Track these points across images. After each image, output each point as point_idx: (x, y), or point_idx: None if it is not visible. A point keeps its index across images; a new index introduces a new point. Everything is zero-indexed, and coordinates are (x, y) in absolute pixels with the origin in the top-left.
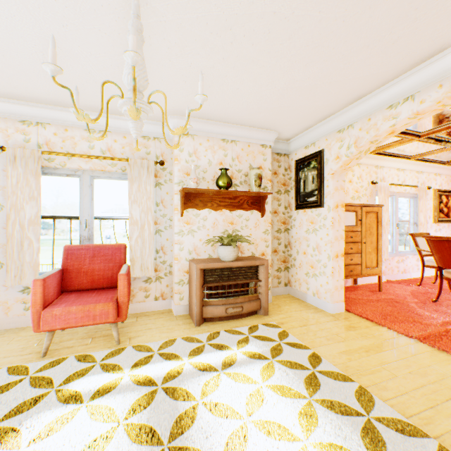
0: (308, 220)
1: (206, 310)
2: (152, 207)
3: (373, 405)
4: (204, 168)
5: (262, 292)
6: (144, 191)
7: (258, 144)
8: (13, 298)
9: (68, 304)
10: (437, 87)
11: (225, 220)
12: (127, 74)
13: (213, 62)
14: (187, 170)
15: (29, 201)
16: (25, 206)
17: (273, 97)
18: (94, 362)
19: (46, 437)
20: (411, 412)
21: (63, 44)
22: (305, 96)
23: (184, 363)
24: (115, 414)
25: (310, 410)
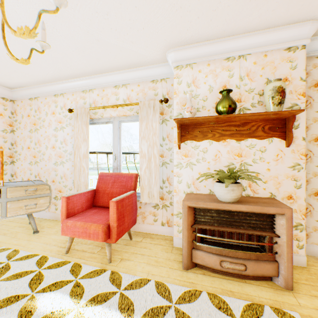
0: None
1: (195, 254)
2: (157, 142)
3: None
4: (203, 96)
5: (280, 253)
6: (151, 128)
7: (281, 49)
8: None
9: (80, 218)
10: None
11: (230, 152)
12: None
13: None
14: (185, 102)
15: (83, 142)
16: (81, 146)
17: None
18: (77, 276)
19: None
20: None
21: None
22: None
23: None
24: None
25: None
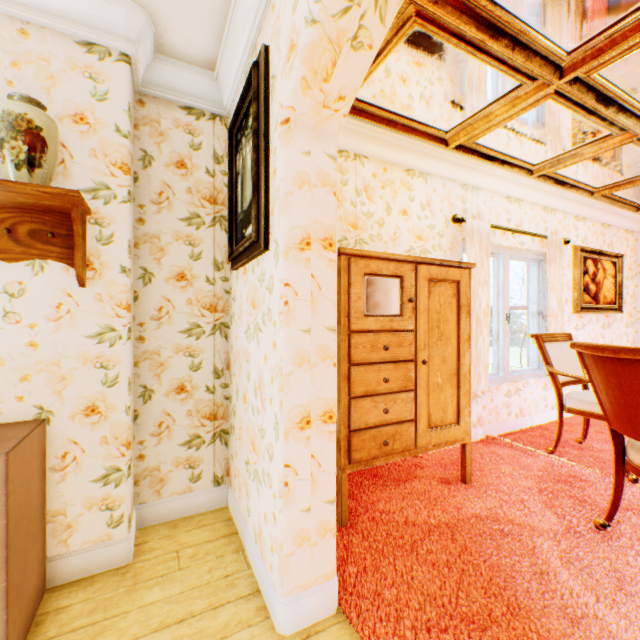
0: (248, 298)
1: None
2: None
3: None
4: None
5: None
6: None
7: (72, 38)
8: None
9: None
10: None
11: None
12: None
13: None
14: None
15: None
16: None
17: None
18: None
19: None
20: None
21: None
22: None
23: None
24: None
25: None
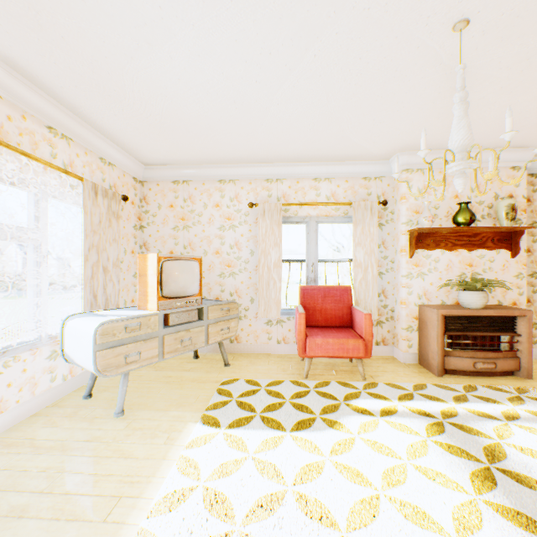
0: None
1: (447, 361)
2: (374, 249)
3: None
4: (434, 204)
5: (521, 349)
6: (367, 233)
7: (507, 167)
8: (260, 328)
9: (321, 336)
10: None
11: (461, 262)
12: (458, 140)
13: (485, 93)
14: (416, 208)
15: (273, 247)
16: (271, 252)
17: None
18: (356, 389)
19: (366, 433)
20: None
21: (336, 114)
22: None
23: (452, 406)
24: (412, 431)
25: None
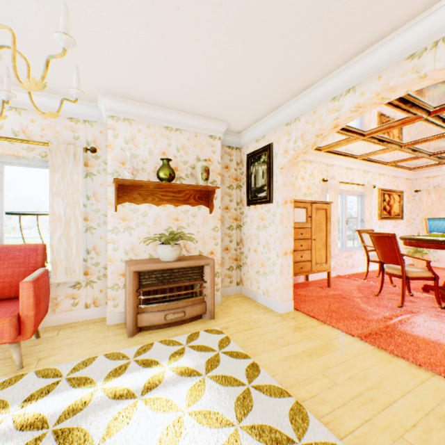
0: (258, 217)
1: (141, 318)
2: (81, 201)
3: (308, 426)
4: (143, 158)
5: (208, 294)
6: (70, 181)
7: (207, 135)
8: None
9: None
10: (376, 78)
11: (169, 216)
12: None
13: (135, 27)
14: (123, 159)
15: None
16: None
17: (215, 81)
18: None
19: None
20: (347, 430)
21: None
22: (249, 82)
23: (97, 389)
24: None
25: (235, 442)
